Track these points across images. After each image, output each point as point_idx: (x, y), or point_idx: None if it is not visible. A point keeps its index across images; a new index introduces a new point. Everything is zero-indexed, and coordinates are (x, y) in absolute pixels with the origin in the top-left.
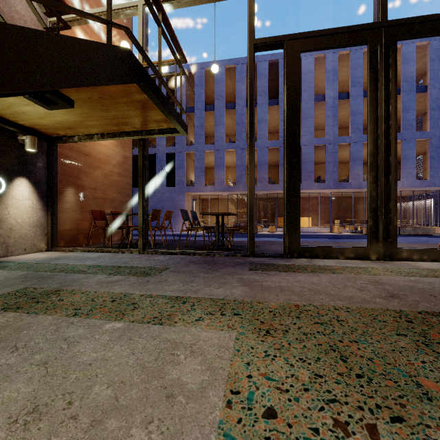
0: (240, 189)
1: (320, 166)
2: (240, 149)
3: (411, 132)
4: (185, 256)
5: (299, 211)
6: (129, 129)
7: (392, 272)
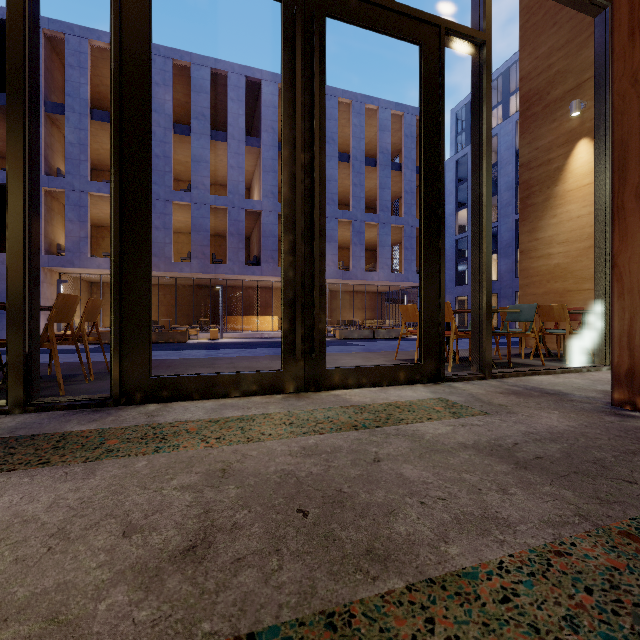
0: (162, 268)
1: None
2: (161, 200)
3: (387, 215)
4: None
5: (147, 301)
6: None
7: (290, 425)
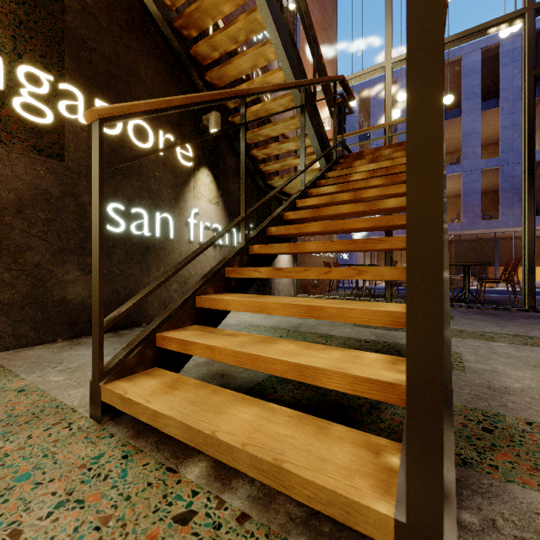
0: None
1: None
2: None
3: None
4: None
5: None
6: None
7: None
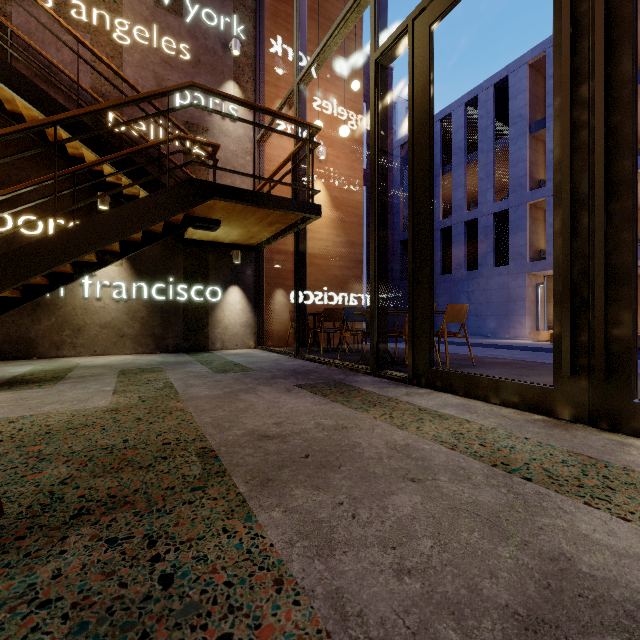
0: None
1: None
2: None
3: None
4: (317, 364)
5: (428, 306)
6: (283, 226)
7: (452, 433)
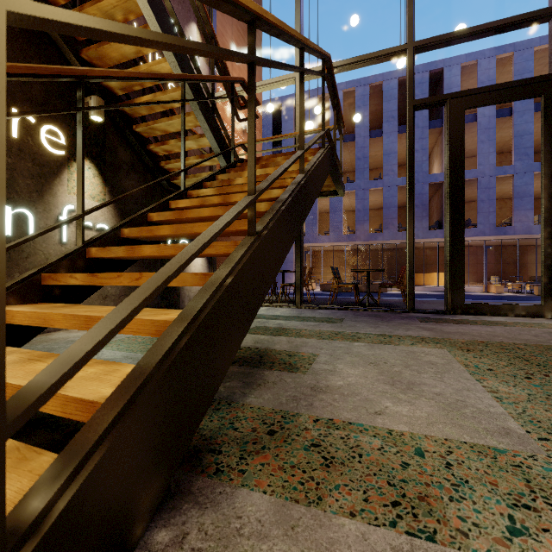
0: (362, 238)
1: (468, 205)
2: (361, 190)
3: None
4: (344, 310)
5: (463, 268)
6: None
7: None
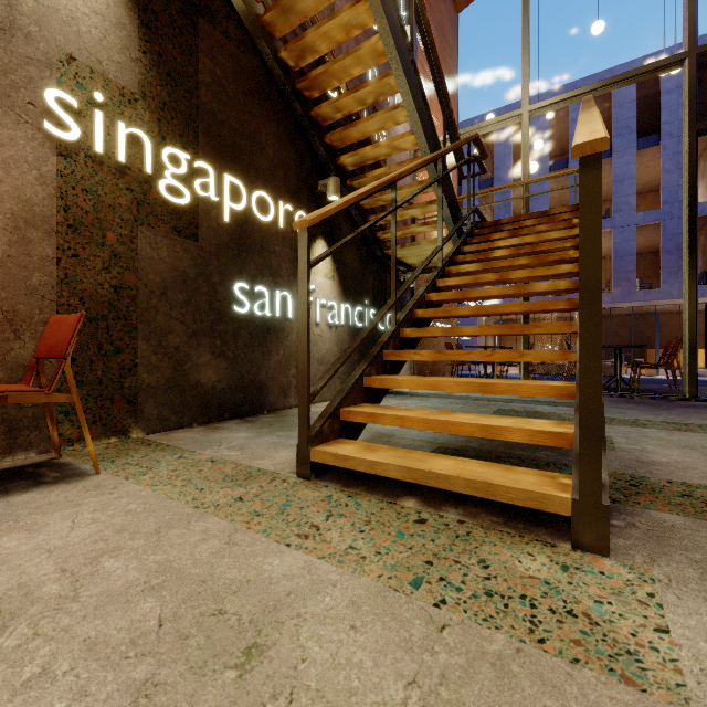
0: None
1: None
2: None
3: None
4: None
5: None
6: None
7: None
